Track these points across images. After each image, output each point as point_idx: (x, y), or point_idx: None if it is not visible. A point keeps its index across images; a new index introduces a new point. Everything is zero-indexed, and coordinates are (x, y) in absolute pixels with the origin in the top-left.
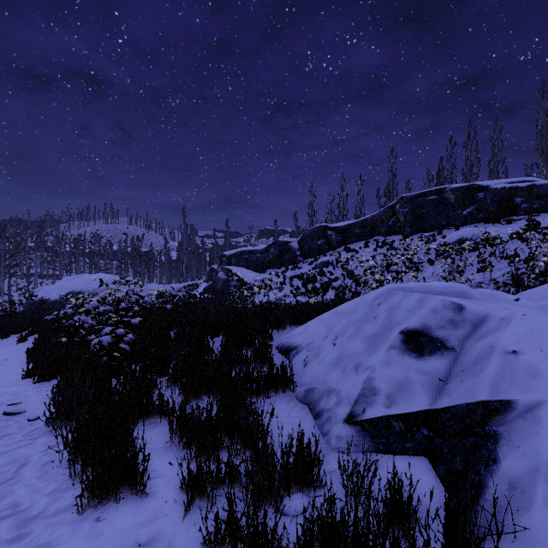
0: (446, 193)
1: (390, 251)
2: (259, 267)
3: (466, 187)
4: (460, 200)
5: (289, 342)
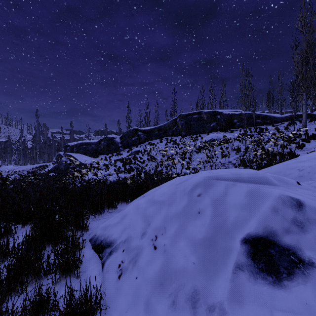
0: (202, 114)
1: (175, 145)
2: (94, 154)
3: (212, 111)
4: (209, 119)
5: (104, 235)
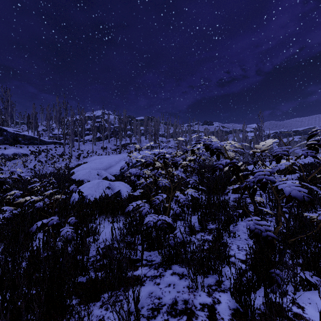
0: None
1: None
2: None
3: None
4: None
5: (80, 179)
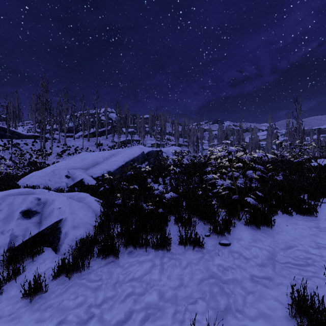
0: None
1: None
2: None
3: None
4: None
5: (31, 185)
